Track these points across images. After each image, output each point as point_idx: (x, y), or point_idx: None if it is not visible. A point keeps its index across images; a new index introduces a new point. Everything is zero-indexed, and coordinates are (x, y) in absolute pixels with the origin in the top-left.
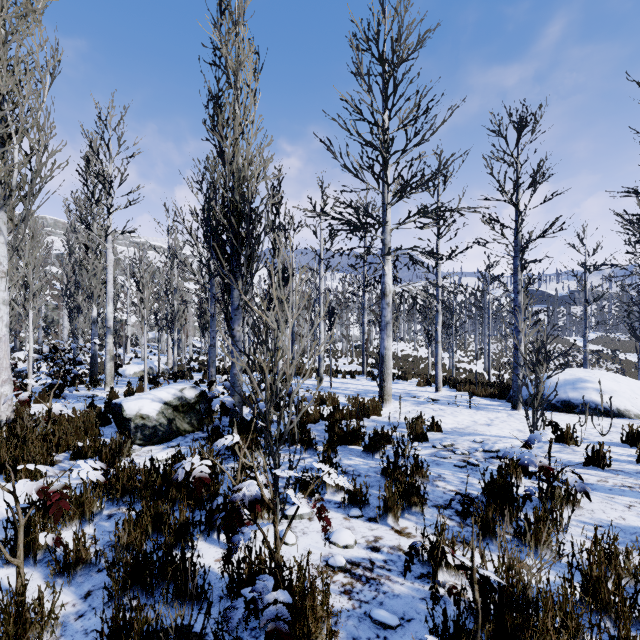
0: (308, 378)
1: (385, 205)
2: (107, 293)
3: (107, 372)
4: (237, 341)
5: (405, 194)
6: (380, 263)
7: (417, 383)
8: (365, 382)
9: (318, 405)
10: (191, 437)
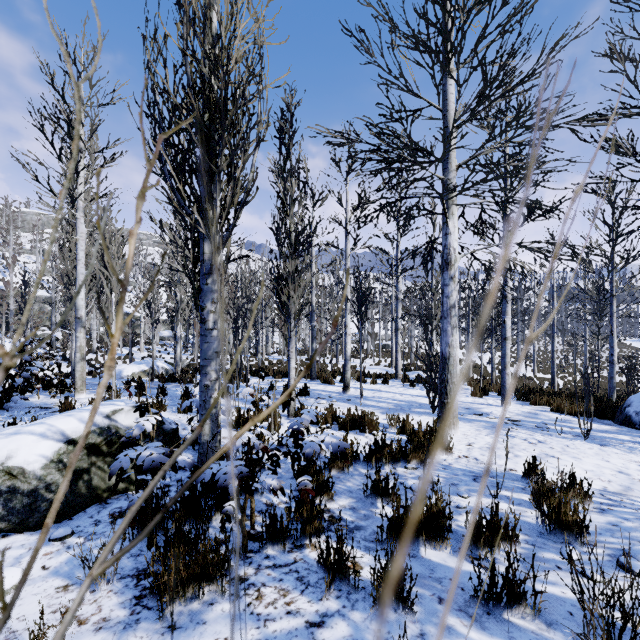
0: (331, 383)
1: (448, 128)
2: (77, 274)
3: (77, 374)
4: (210, 329)
5: (487, 98)
6: (442, 214)
7: (472, 392)
8: (402, 389)
9: (347, 430)
10: (114, 506)
